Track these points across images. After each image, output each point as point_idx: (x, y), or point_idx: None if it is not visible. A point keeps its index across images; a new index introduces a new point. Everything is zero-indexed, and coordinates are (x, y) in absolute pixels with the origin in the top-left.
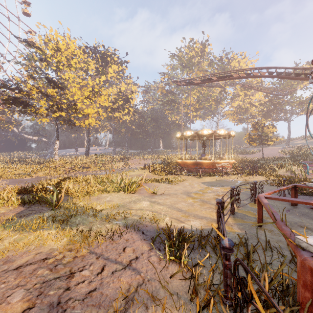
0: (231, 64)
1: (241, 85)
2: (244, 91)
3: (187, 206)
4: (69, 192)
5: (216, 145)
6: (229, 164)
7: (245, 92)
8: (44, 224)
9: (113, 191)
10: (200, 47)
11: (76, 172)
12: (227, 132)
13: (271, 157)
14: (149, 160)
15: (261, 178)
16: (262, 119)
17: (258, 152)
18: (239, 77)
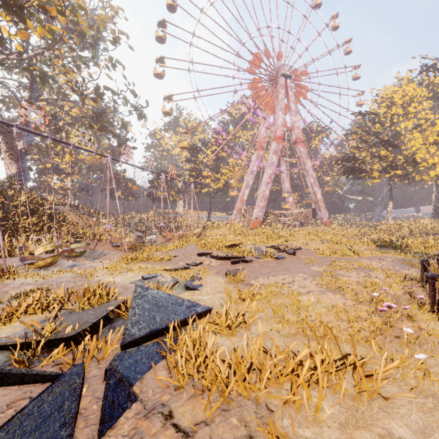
0: None
1: None
2: None
3: None
4: (408, 245)
5: None
6: None
7: None
8: (394, 253)
9: None
10: None
11: (415, 238)
12: None
13: None
14: None
15: None
16: None
17: None
18: None
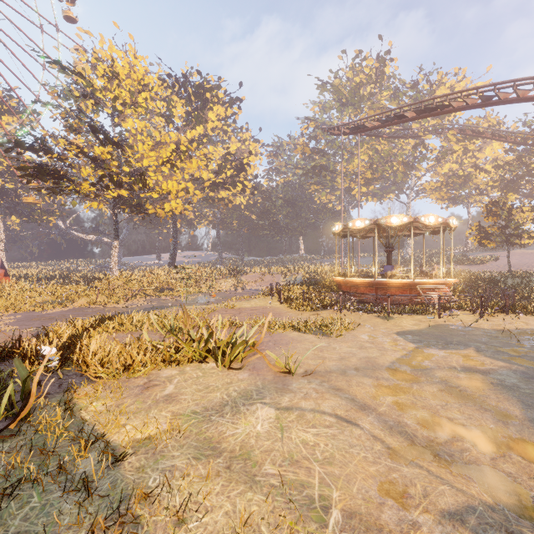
0: (436, 93)
1: (457, 132)
2: (464, 143)
3: (385, 429)
4: (83, 366)
5: (406, 248)
6: (446, 287)
7: (464, 145)
8: None
9: (189, 360)
10: (374, 65)
11: (147, 298)
12: (441, 221)
13: (528, 271)
14: (281, 276)
15: (533, 321)
16: (509, 194)
17: (494, 260)
18: (466, 105)
